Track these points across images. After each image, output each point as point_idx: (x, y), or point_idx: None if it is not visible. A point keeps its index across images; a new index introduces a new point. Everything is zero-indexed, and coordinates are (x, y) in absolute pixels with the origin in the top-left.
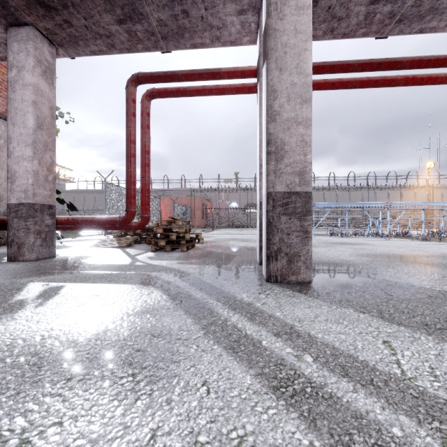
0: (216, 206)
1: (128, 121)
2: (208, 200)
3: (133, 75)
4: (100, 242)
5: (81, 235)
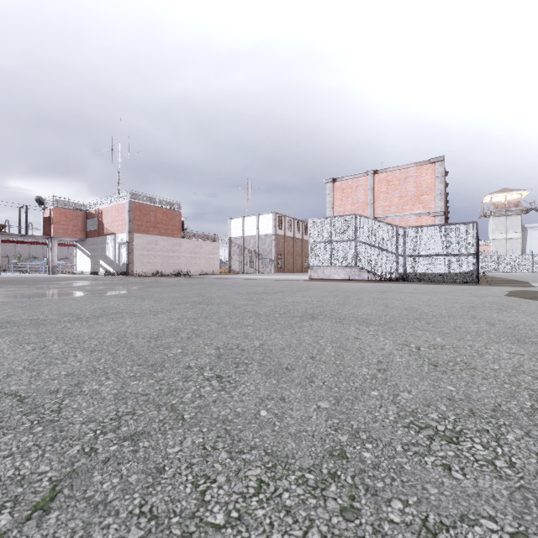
0: None
1: None
2: None
3: None
4: None
5: None
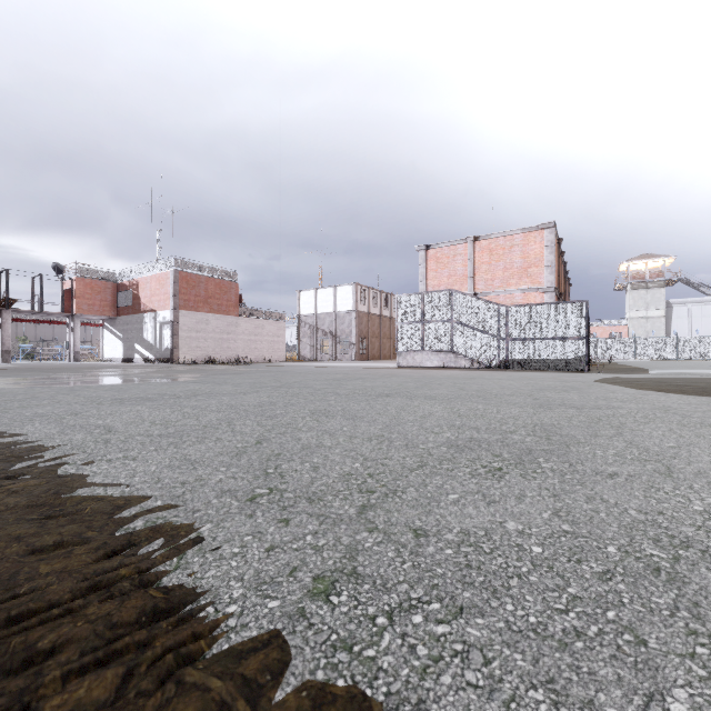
0: None
1: None
2: None
3: None
4: None
5: None
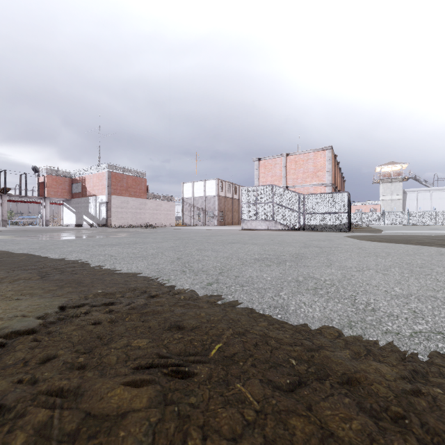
0: None
1: None
2: None
3: None
4: None
5: None
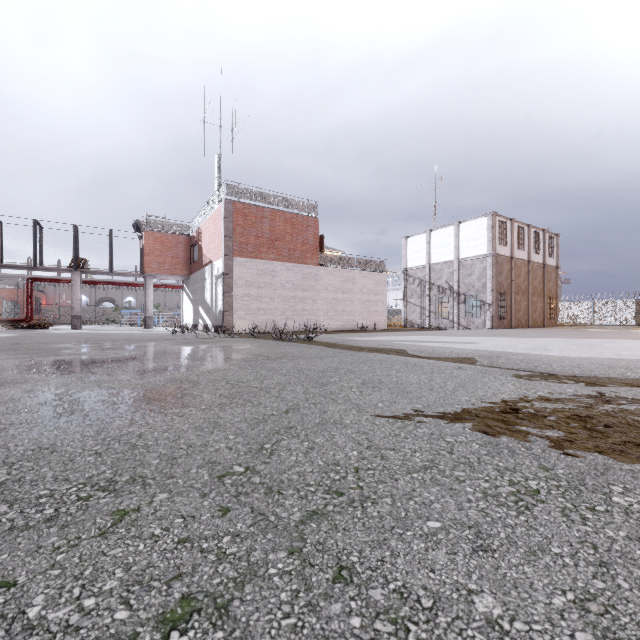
0: (55, 299)
1: (27, 291)
2: (42, 291)
3: (29, 278)
4: None
5: None
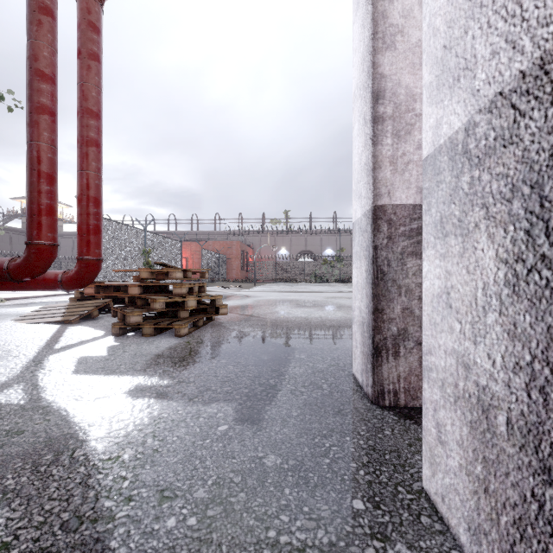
0: (260, 254)
1: (29, 23)
2: (250, 246)
3: None
4: (36, 311)
5: (49, 293)
